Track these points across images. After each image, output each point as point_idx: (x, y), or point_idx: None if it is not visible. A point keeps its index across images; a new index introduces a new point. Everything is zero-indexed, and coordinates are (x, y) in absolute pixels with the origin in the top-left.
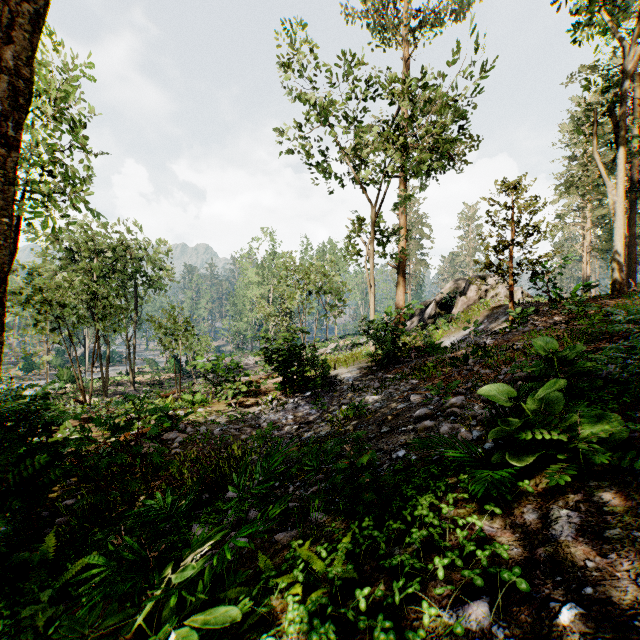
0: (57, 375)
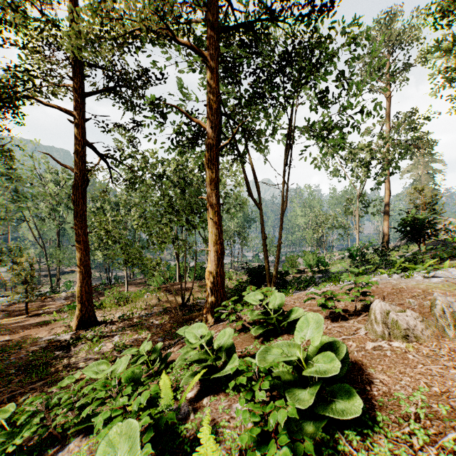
0: None
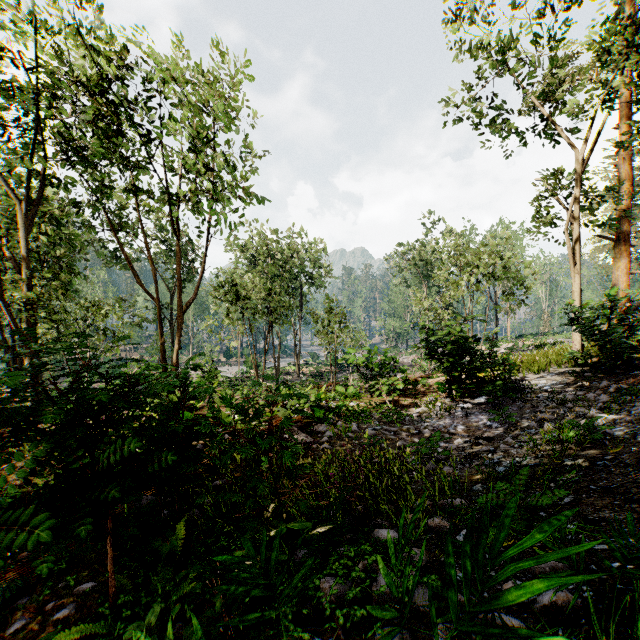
0: (244, 362)
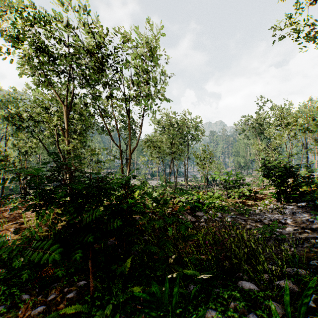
0: (160, 178)
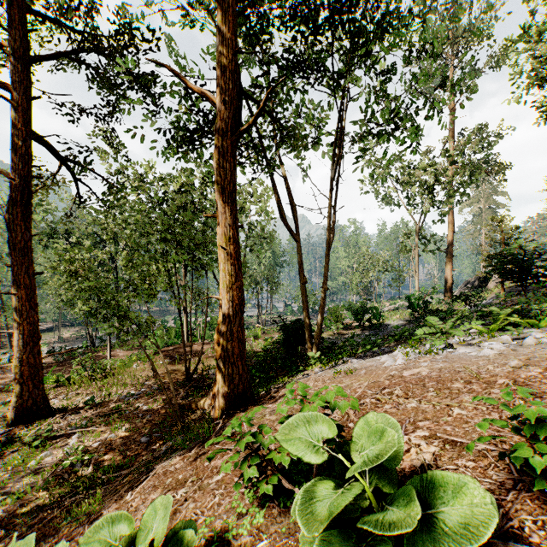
0: None
